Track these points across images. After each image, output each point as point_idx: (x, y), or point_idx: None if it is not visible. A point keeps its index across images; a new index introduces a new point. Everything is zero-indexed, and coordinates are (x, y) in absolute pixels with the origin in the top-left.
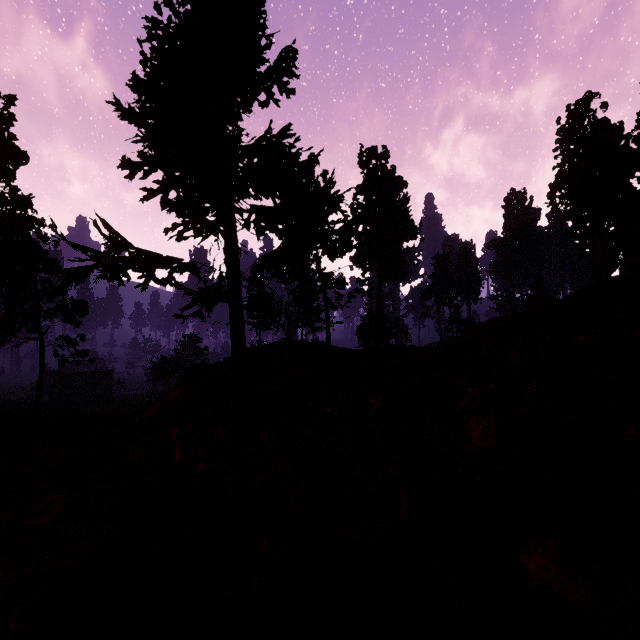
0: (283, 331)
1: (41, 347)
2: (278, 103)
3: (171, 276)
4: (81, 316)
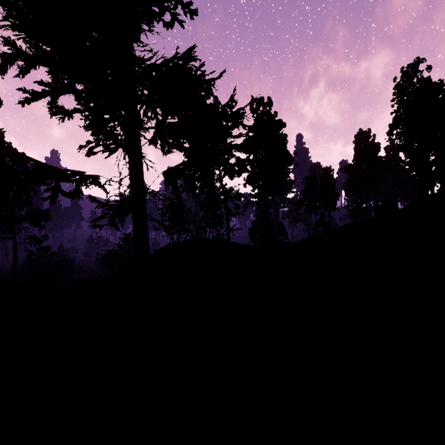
0: (191, 237)
1: (14, 244)
2: (182, 24)
3: (78, 189)
4: (45, 221)
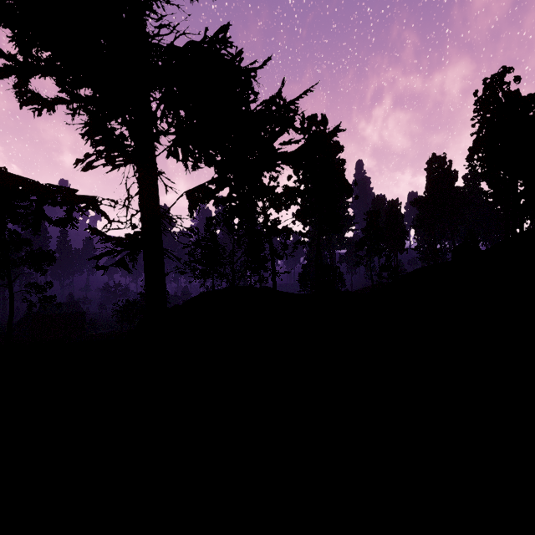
0: (227, 282)
1: (10, 293)
2: None
3: (70, 215)
4: (48, 265)
